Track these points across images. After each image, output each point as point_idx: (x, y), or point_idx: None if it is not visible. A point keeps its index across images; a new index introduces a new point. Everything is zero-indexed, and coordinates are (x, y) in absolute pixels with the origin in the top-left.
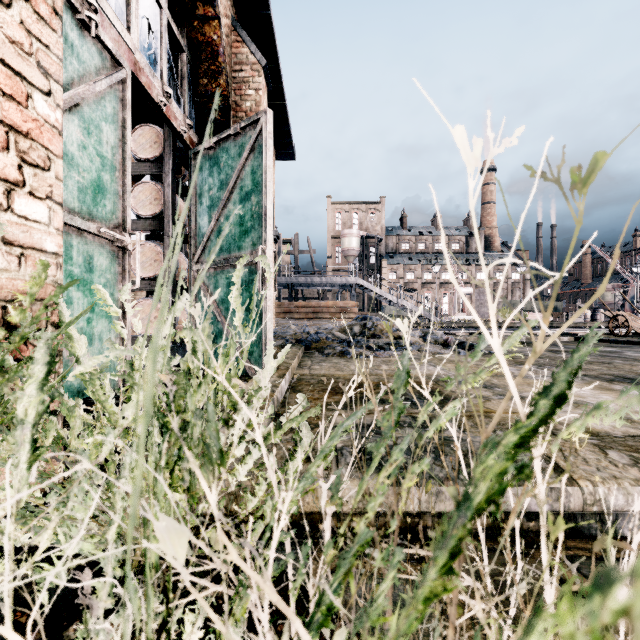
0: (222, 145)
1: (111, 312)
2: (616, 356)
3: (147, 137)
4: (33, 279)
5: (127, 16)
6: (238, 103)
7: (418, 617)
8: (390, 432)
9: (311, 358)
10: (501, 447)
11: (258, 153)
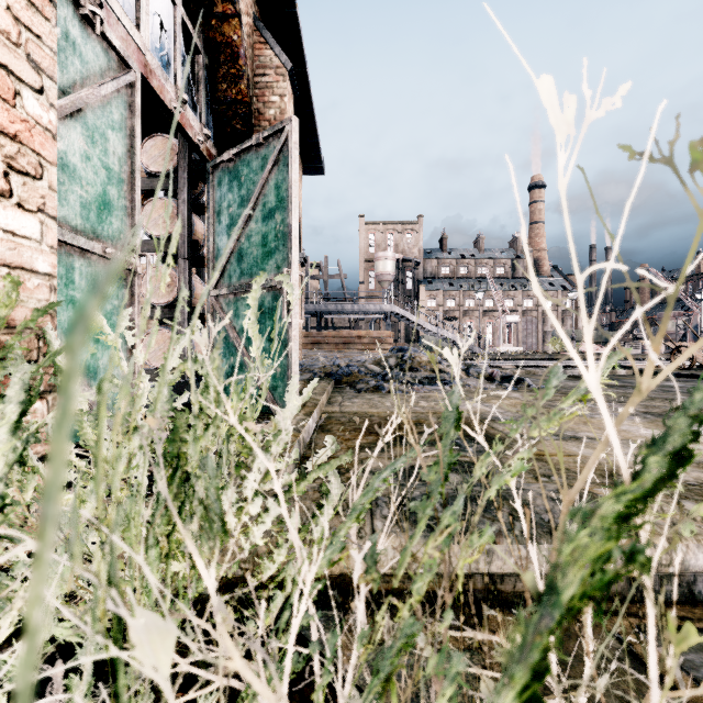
0: (243, 157)
1: (108, 341)
2: (680, 391)
3: (160, 148)
4: (0, 299)
5: (136, 12)
6: (261, 111)
7: (468, 701)
8: (438, 488)
9: (342, 394)
10: (597, 519)
11: (283, 166)
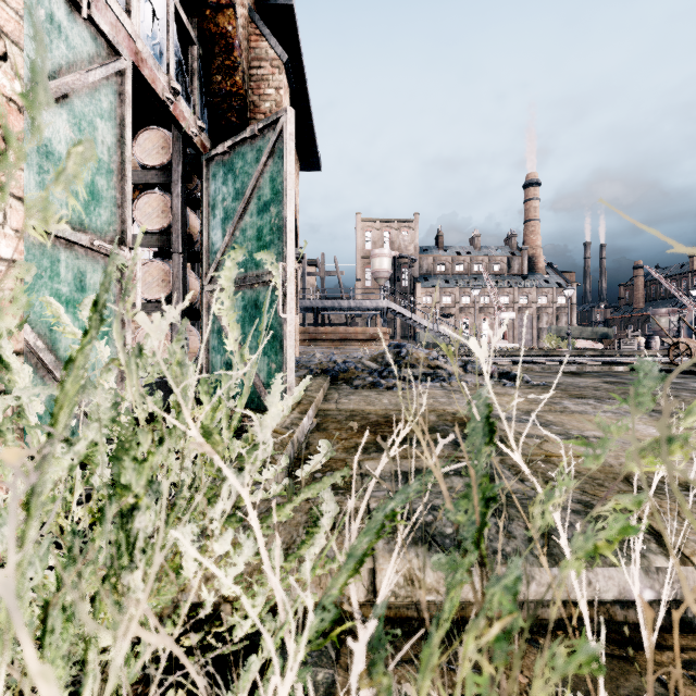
0: (237, 149)
1: (67, 333)
2: (682, 388)
3: (154, 142)
4: None
5: None
6: (256, 104)
7: None
8: (473, 537)
9: (338, 390)
10: None
11: (278, 158)
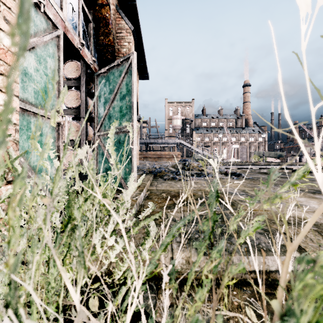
0: (111, 70)
1: None
2: (314, 180)
3: (72, 67)
4: None
5: (61, 2)
6: (119, 49)
7: None
8: (209, 234)
9: (157, 181)
10: (318, 266)
11: (129, 74)
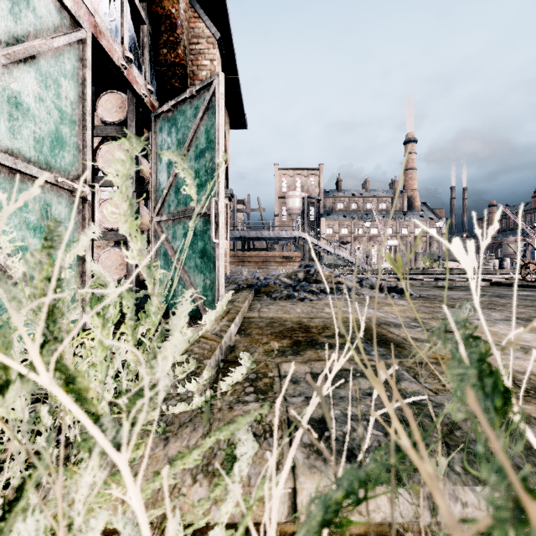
0: (179, 107)
1: None
2: (535, 299)
3: (113, 102)
4: None
5: None
6: (195, 72)
7: None
8: None
9: (260, 301)
10: None
11: (211, 113)
